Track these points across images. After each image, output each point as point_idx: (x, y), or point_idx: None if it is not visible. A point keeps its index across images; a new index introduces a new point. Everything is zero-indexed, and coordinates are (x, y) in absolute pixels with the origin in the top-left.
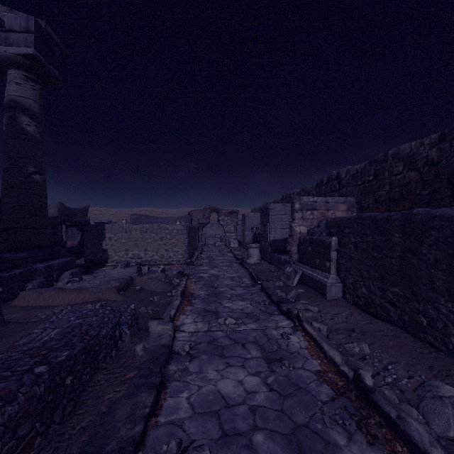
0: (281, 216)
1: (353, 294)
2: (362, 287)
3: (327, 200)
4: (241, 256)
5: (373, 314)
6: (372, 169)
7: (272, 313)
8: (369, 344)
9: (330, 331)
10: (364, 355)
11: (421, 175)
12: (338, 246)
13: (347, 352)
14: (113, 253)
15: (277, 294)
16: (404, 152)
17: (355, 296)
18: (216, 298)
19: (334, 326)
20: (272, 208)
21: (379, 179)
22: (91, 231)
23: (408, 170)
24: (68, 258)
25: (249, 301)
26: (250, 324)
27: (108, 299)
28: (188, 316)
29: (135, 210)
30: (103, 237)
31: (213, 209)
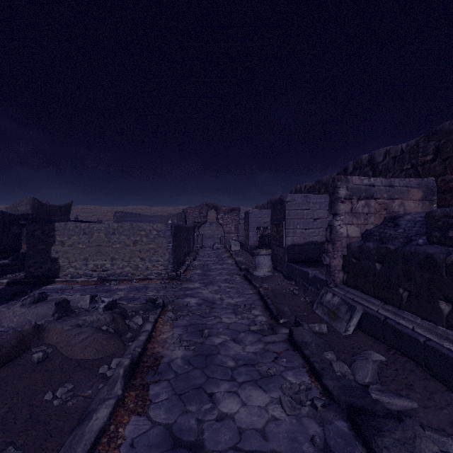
0: (303, 211)
1: None
2: None
3: (391, 182)
4: (245, 264)
5: None
6: (432, 145)
7: None
8: None
9: None
10: None
11: None
12: None
13: None
14: (66, 263)
15: (333, 369)
16: None
17: None
18: (204, 373)
19: None
20: (290, 200)
21: (444, 159)
22: (35, 233)
23: None
24: None
25: (275, 390)
26: None
27: None
28: None
29: (127, 208)
30: (51, 242)
31: (210, 206)
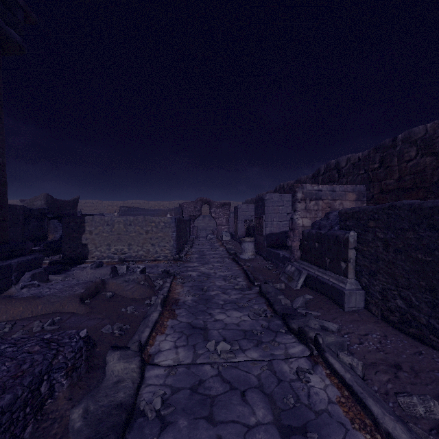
0: (278, 207)
1: (382, 305)
2: (396, 298)
3: (333, 188)
4: (234, 250)
5: (415, 336)
6: (378, 156)
7: (277, 331)
8: (434, 397)
9: (365, 366)
10: (437, 422)
11: (438, 160)
12: (357, 243)
13: (405, 412)
14: (93, 248)
15: (280, 302)
16: (418, 136)
17: (385, 308)
18: (206, 306)
19: (367, 357)
20: (268, 198)
21: (385, 167)
22: (70, 224)
23: (423, 155)
24: (33, 256)
25: (246, 312)
26: (250, 351)
27: (66, 312)
28: (167, 336)
29: (127, 202)
30: (82, 231)
31: (204, 201)
